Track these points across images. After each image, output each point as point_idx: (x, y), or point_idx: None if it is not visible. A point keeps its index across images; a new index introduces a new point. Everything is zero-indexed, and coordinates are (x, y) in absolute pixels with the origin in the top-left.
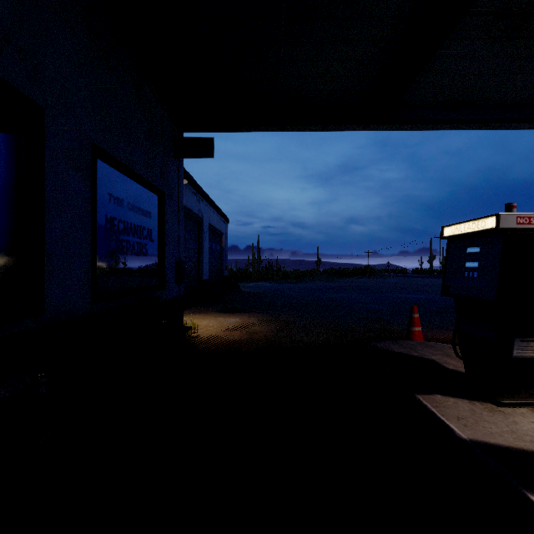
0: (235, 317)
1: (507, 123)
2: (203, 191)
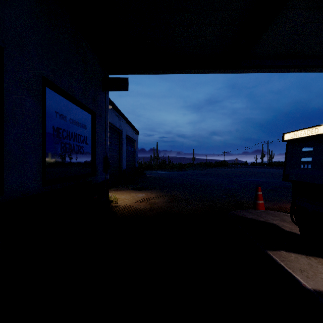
0: (142, 193)
1: (318, 68)
2: (122, 114)
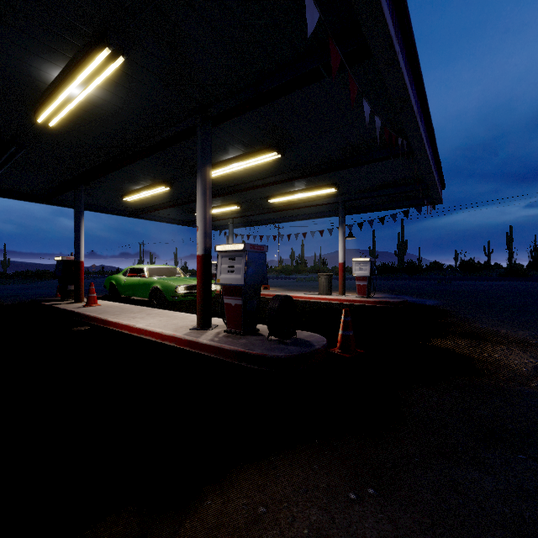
0: None
1: (106, 213)
2: None
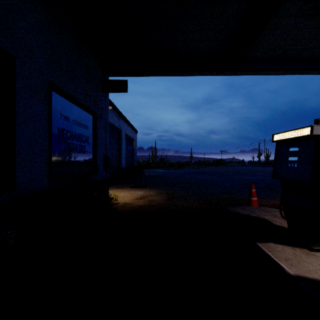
0: (141, 191)
1: (310, 71)
2: (121, 114)
